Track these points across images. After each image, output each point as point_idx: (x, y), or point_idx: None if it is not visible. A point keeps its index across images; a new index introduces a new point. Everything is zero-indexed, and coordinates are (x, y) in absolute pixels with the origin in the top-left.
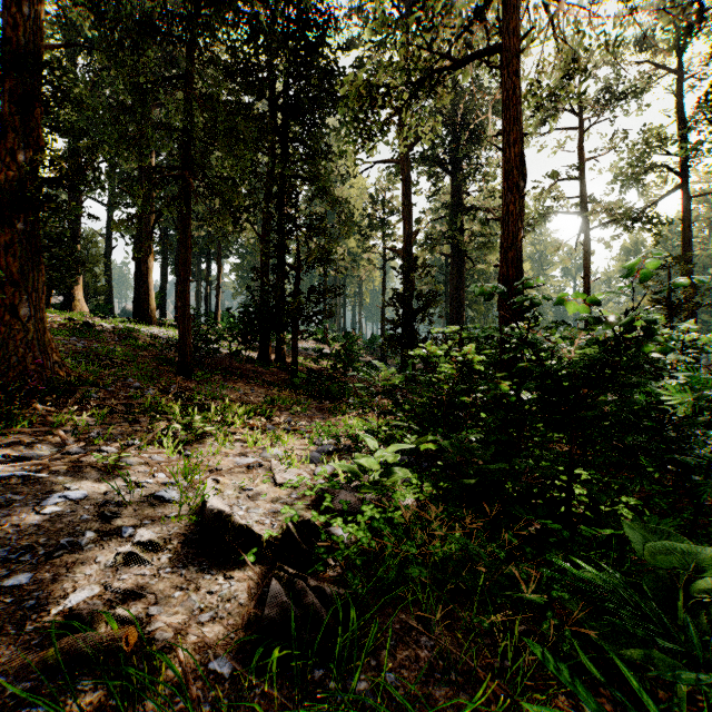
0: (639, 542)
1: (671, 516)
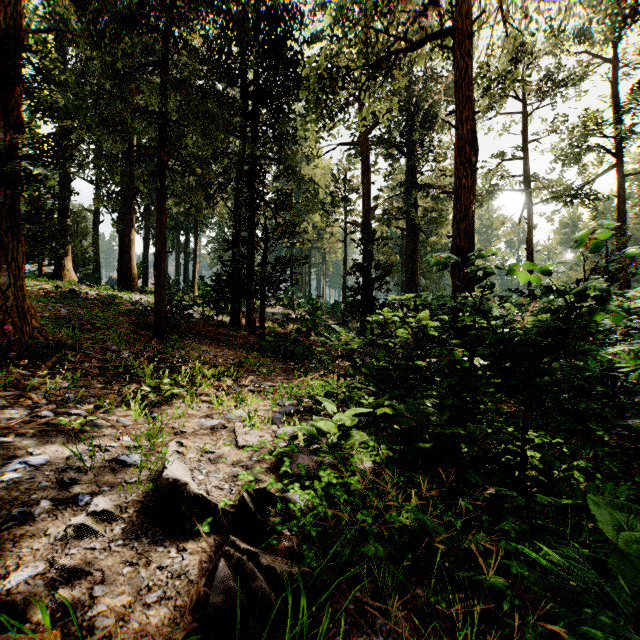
0: (604, 521)
1: (621, 479)
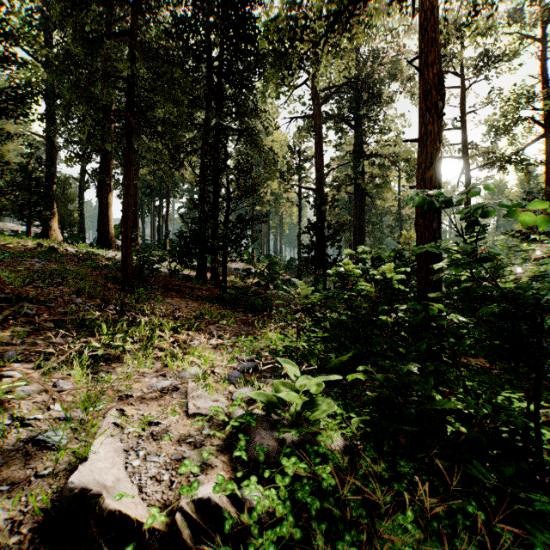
0: None
1: None
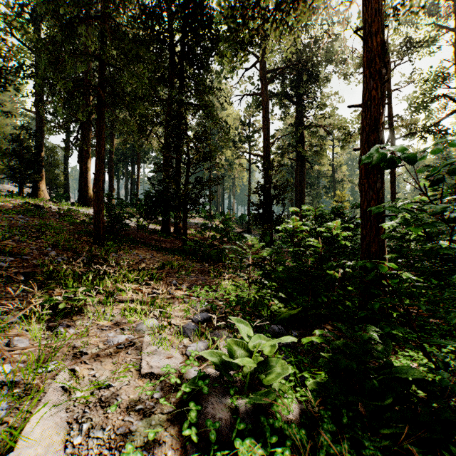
0: None
1: None
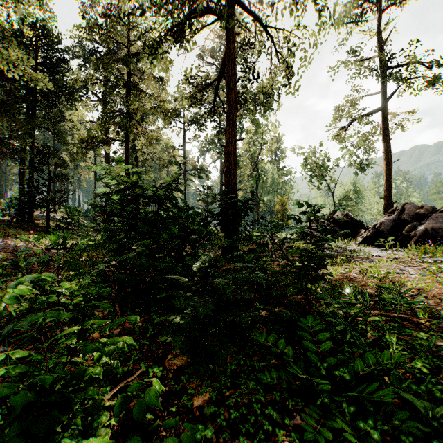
0: None
1: None
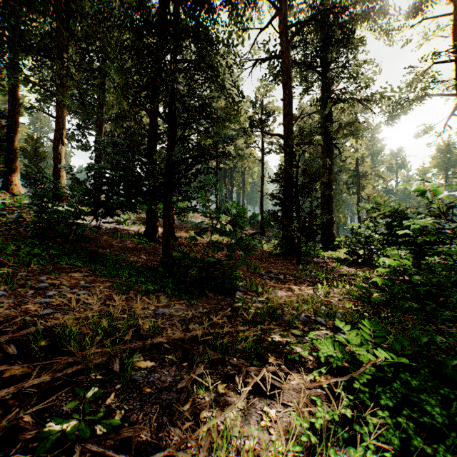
0: None
1: None
